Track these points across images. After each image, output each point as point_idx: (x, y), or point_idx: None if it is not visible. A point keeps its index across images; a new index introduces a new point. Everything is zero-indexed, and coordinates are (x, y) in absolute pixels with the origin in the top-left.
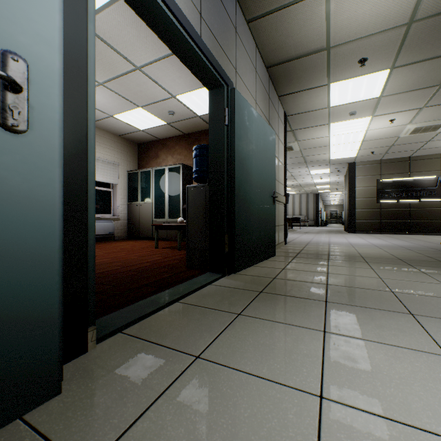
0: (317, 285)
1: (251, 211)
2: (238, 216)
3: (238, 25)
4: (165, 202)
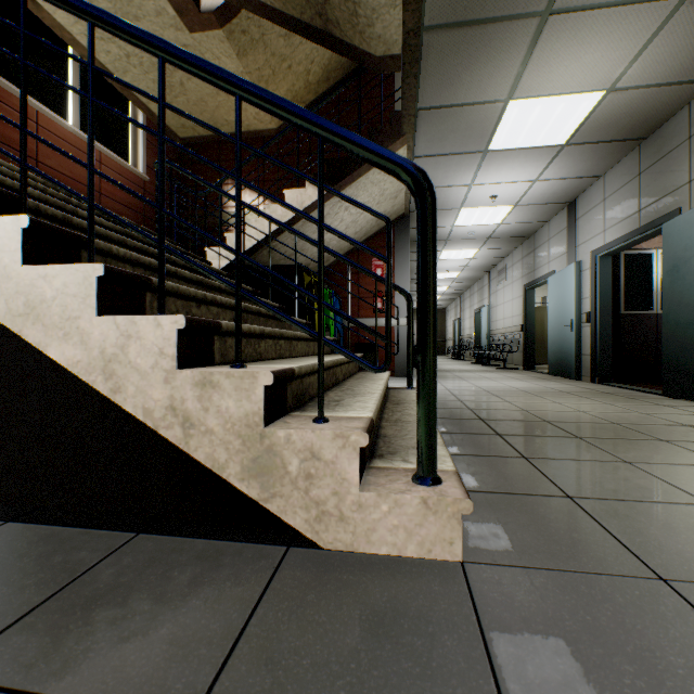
0: (587, 396)
1: (689, 336)
2: (665, 342)
3: (693, 123)
4: None
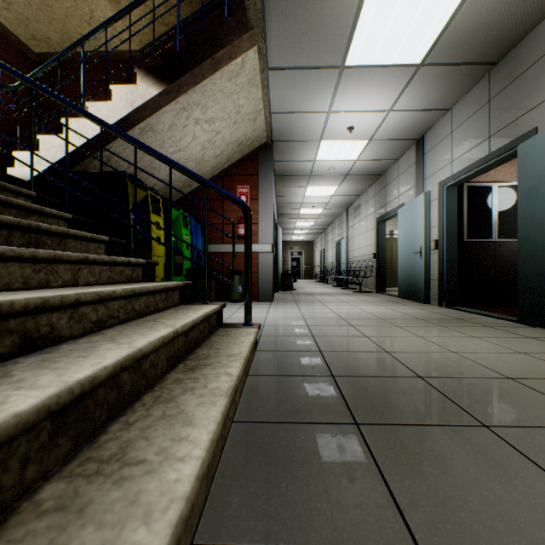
0: (445, 325)
1: None
2: (522, 268)
3: None
4: None
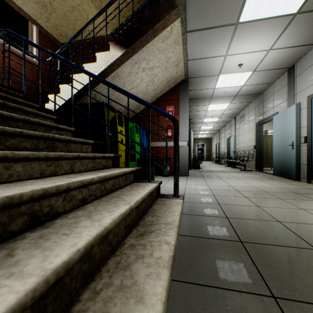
0: None
1: None
2: None
3: None
4: None
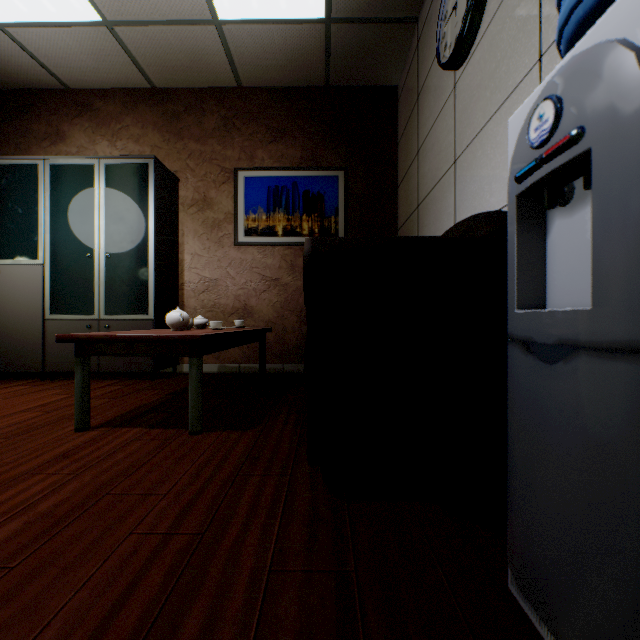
0: None
1: None
2: None
3: None
4: (94, 266)
